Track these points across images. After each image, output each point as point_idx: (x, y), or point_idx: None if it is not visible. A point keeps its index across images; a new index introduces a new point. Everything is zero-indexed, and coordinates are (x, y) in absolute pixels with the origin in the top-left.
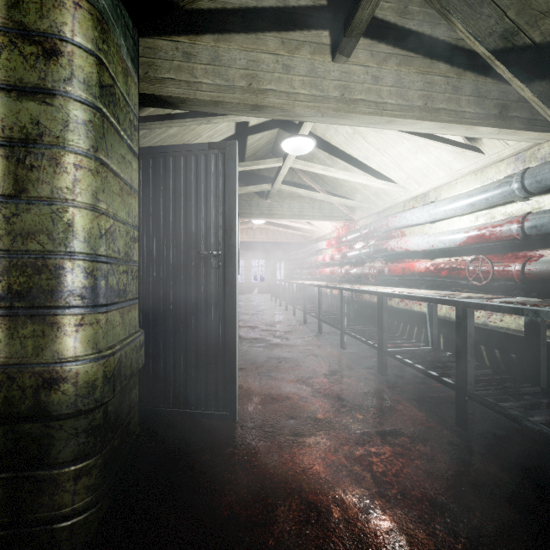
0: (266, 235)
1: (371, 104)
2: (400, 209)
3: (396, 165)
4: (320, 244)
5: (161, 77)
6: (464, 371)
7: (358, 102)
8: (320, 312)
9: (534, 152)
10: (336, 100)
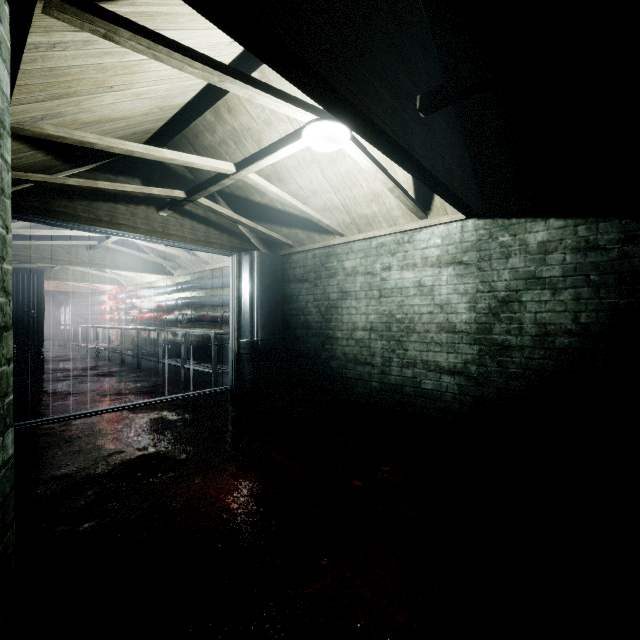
0: (50, 285)
1: (103, 265)
2: (144, 286)
3: None
4: (104, 297)
5: (14, 254)
6: (139, 350)
7: (97, 264)
8: (98, 344)
9: (173, 279)
10: (88, 264)
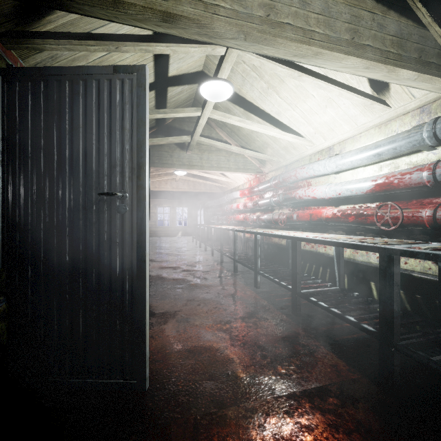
0: (188, 186)
1: (298, 30)
2: (306, 162)
3: (306, 120)
4: (235, 194)
5: None
6: (390, 321)
7: (285, 26)
8: (235, 253)
9: (440, 104)
10: (261, 21)
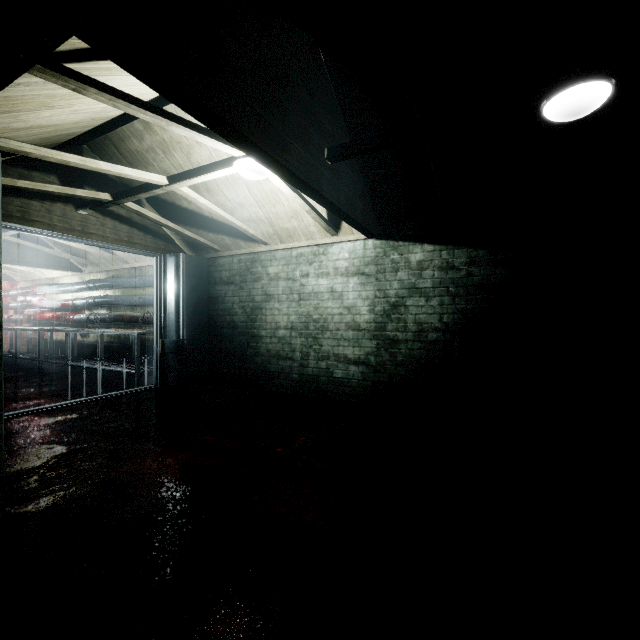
0: None
1: None
2: (44, 282)
3: None
4: None
5: None
6: (40, 353)
7: None
8: None
9: (82, 276)
10: None
